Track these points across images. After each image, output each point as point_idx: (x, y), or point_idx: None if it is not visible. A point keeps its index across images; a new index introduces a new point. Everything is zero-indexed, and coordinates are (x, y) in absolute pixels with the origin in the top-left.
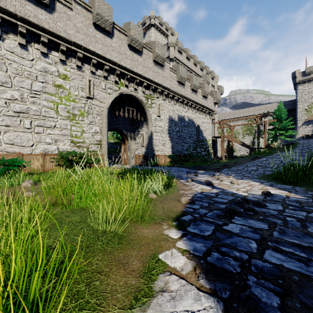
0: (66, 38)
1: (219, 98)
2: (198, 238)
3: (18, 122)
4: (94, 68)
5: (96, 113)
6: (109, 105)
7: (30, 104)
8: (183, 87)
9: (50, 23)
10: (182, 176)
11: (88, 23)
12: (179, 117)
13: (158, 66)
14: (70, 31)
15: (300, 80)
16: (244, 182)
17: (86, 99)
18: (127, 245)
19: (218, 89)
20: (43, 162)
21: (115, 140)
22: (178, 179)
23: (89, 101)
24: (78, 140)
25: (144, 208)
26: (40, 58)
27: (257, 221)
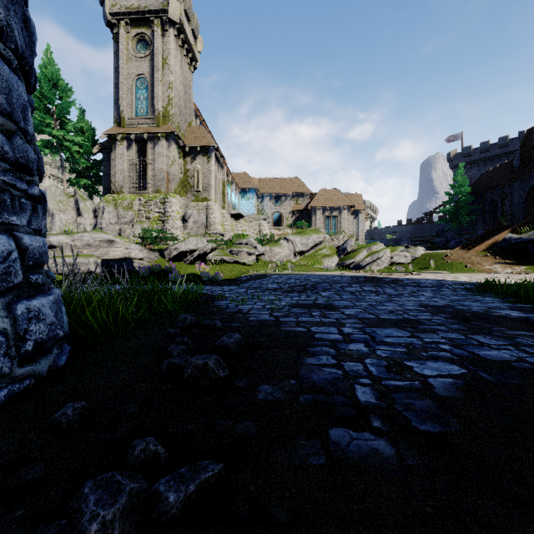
0: None
1: None
2: None
3: None
4: None
5: None
6: None
7: None
8: None
9: None
10: None
11: None
12: None
13: None
14: None
15: None
16: None
17: None
18: None
19: None
20: None
21: None
22: None
23: None
24: None
25: None
26: None
27: None
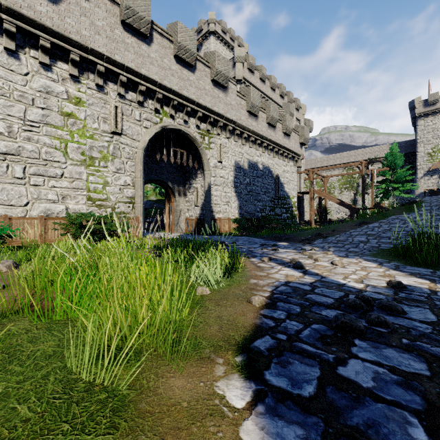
0: (79, 42)
1: (308, 136)
2: (289, 409)
3: (4, 169)
4: (122, 89)
5: (126, 156)
6: (145, 144)
7: (22, 141)
8: (256, 120)
9: (53, 19)
10: (254, 251)
11: (113, 21)
12: (249, 163)
13: (219, 89)
14: (85, 31)
15: (421, 113)
16: (353, 263)
17: (110, 134)
18: (126, 434)
19: (306, 125)
20: (44, 229)
21: (157, 197)
22: (248, 257)
23: (115, 138)
24: (98, 196)
25: (176, 331)
26: (39, 72)
27: (400, 351)
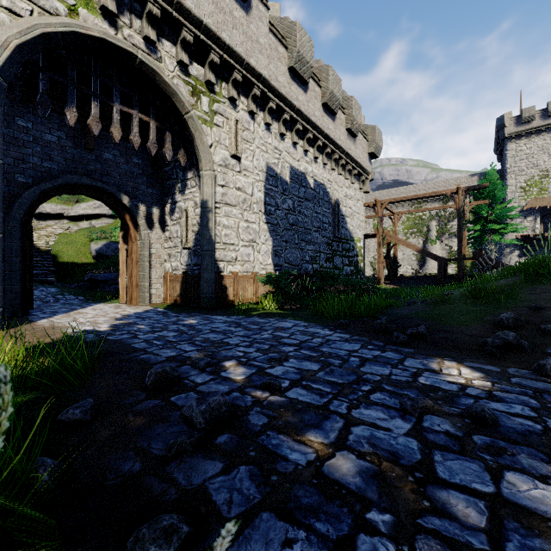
0: None
1: (381, 143)
2: None
3: None
4: None
5: None
6: (4, 55)
7: None
8: (305, 93)
9: None
10: None
11: None
12: (293, 171)
13: None
14: None
15: (512, 133)
16: None
17: None
18: None
19: None
20: None
21: None
22: None
23: None
24: None
25: None
26: None
27: None
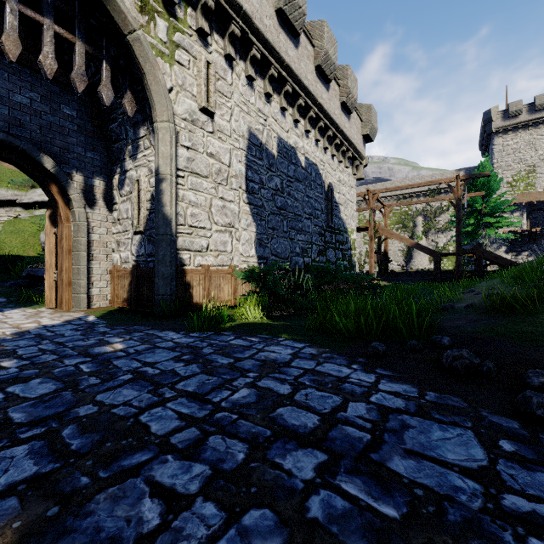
0: None
1: (376, 125)
2: None
3: None
4: None
5: None
6: None
7: None
8: (295, 48)
9: None
10: None
11: None
12: (281, 144)
13: None
14: None
15: (499, 127)
16: None
17: None
18: None
19: None
20: None
21: None
22: None
23: None
24: None
25: None
26: None
27: None
